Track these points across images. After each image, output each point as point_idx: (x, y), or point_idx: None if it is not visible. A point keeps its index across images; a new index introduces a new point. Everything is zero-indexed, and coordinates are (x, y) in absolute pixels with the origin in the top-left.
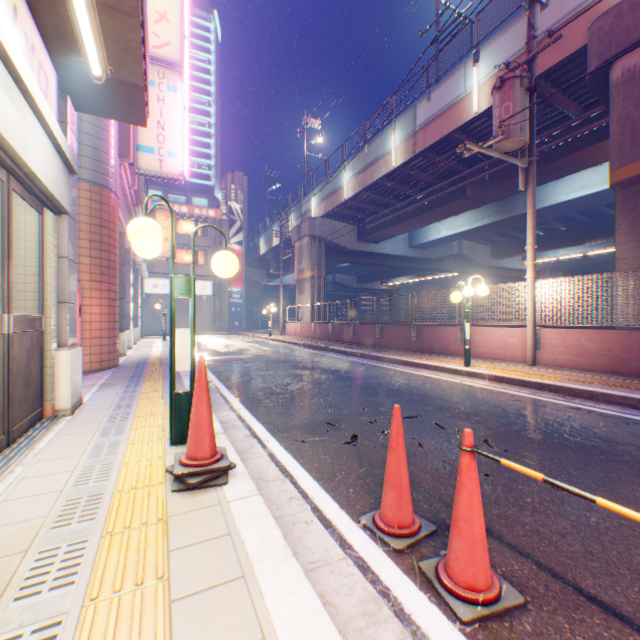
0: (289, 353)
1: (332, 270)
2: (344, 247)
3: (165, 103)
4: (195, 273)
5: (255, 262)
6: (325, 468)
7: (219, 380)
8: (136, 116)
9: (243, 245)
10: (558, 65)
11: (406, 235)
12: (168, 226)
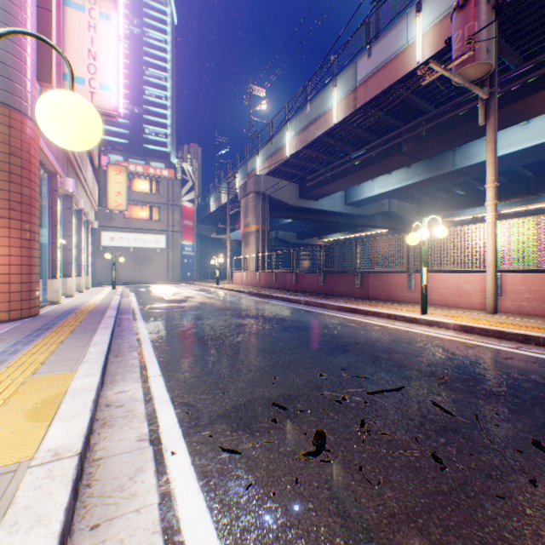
0: (233, 301)
1: (275, 226)
2: (286, 203)
3: (97, 31)
4: (150, 227)
5: (206, 219)
6: None
7: (147, 332)
8: None
9: (195, 203)
10: (508, 4)
11: (342, 193)
12: (120, 180)
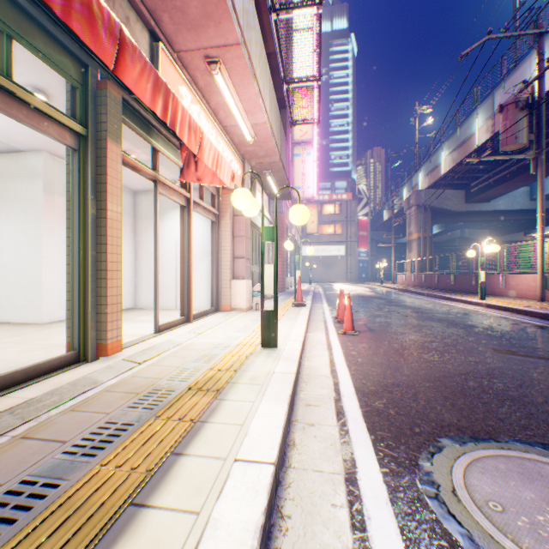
0: (379, 293)
1: (452, 227)
2: (449, 210)
3: (305, 163)
4: (332, 240)
5: (380, 227)
6: (335, 313)
7: (325, 299)
8: (288, 198)
9: (368, 216)
10: None
11: (525, 189)
12: (313, 214)
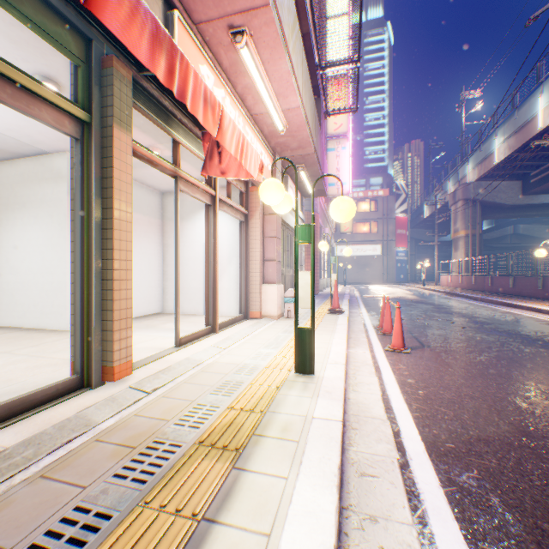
0: (423, 296)
1: (505, 223)
2: (502, 204)
3: (339, 157)
4: (367, 239)
5: (420, 224)
6: (377, 322)
7: (362, 303)
8: (322, 195)
9: (406, 212)
10: None
11: None
12: None
